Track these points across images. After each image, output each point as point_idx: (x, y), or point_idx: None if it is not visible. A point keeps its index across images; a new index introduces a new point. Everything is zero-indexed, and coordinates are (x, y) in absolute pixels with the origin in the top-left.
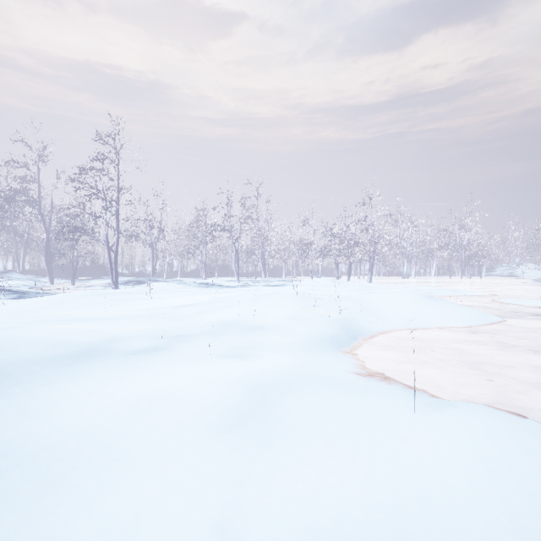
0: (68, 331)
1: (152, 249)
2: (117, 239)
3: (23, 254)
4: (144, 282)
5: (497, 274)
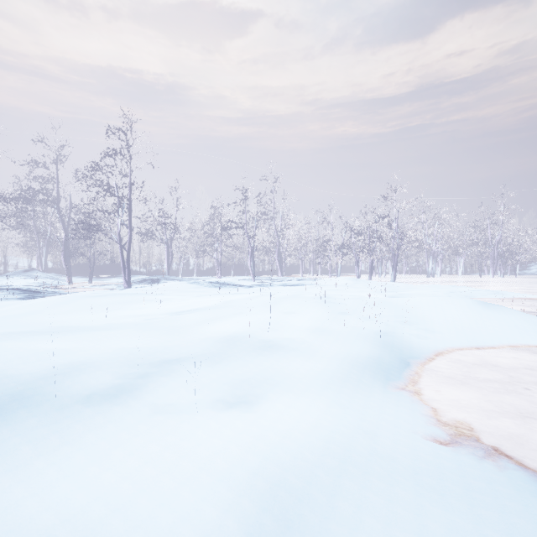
0: (15, 356)
1: (167, 248)
2: (130, 237)
3: (45, 252)
4: (158, 281)
5: (532, 272)
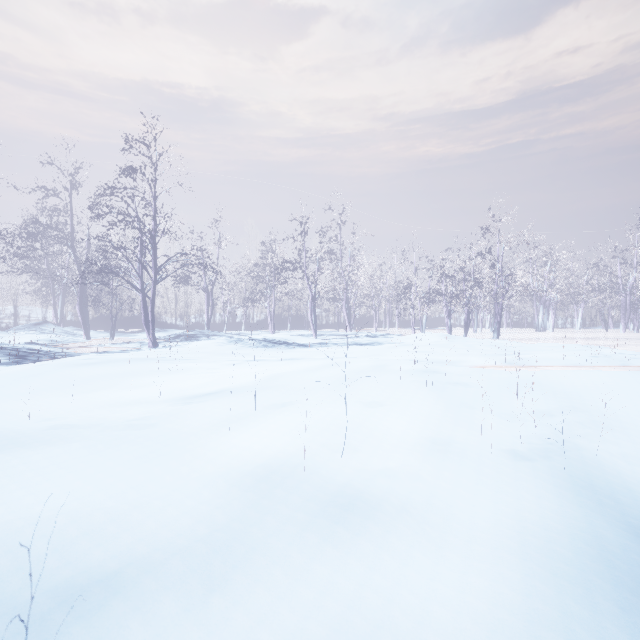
0: None
1: (207, 295)
2: (155, 281)
3: (61, 301)
4: (195, 337)
5: None
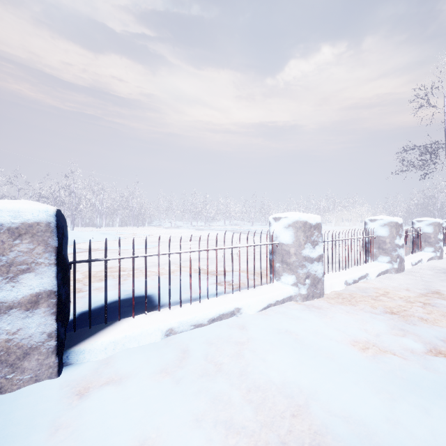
0: None
1: None
2: None
3: None
4: None
5: (154, 225)
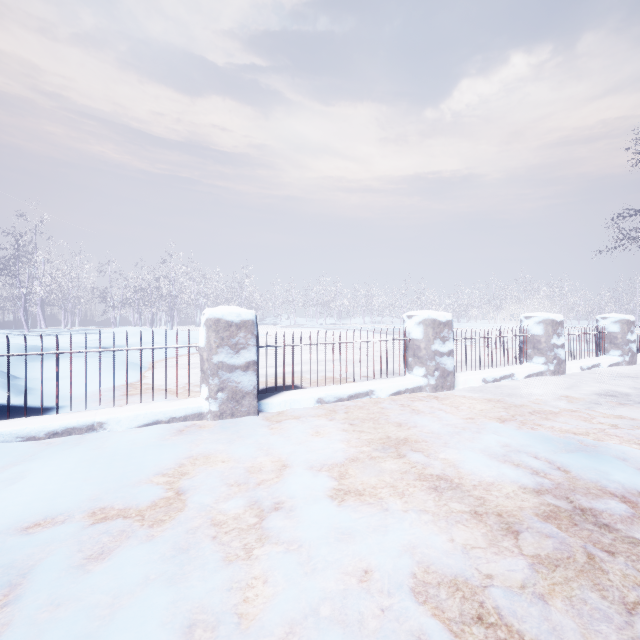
0: None
1: None
2: None
3: None
4: None
5: (267, 323)
